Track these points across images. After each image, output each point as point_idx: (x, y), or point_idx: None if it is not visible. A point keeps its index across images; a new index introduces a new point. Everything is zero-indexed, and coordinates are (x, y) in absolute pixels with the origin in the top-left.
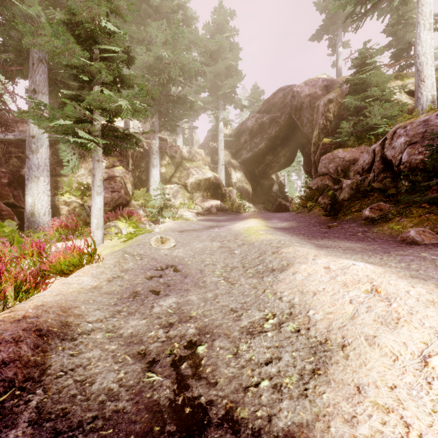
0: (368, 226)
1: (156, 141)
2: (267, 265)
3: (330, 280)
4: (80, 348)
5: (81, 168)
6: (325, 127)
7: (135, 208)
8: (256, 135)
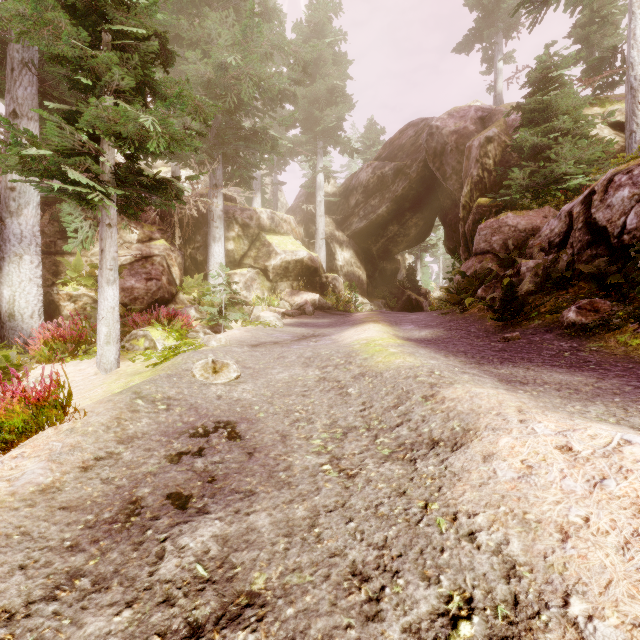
0: (577, 340)
1: (219, 200)
2: (418, 429)
3: (591, 492)
4: None
5: (97, 241)
6: (481, 180)
7: (184, 305)
8: (373, 193)
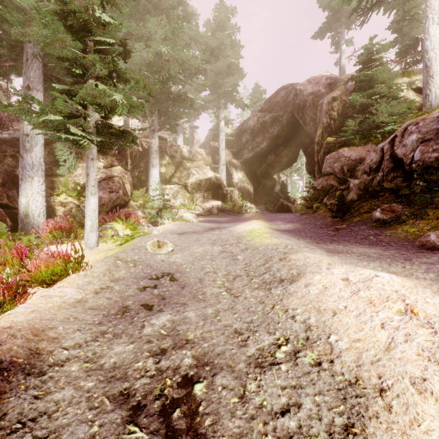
0: (380, 229)
1: (155, 140)
2: (274, 274)
3: (351, 296)
4: (48, 385)
5: (78, 167)
6: (329, 126)
7: (133, 209)
8: (258, 134)
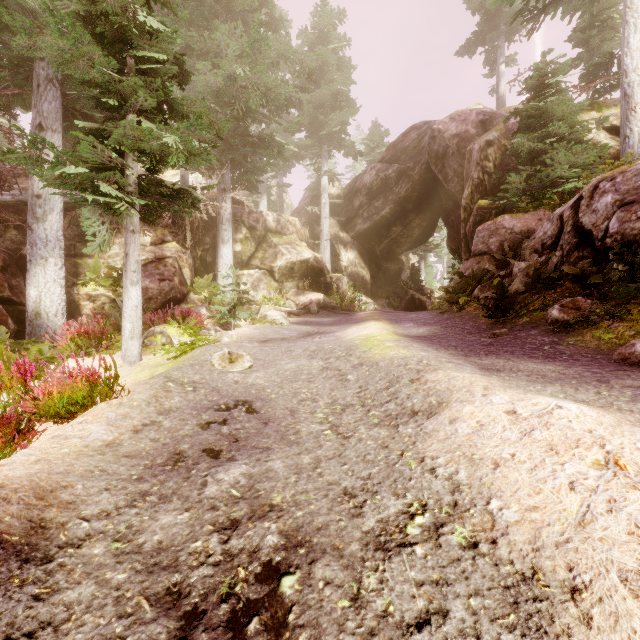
0: (558, 335)
1: (227, 204)
2: (403, 404)
3: (521, 439)
4: (56, 578)
5: (113, 244)
6: (481, 183)
7: (195, 305)
8: (377, 195)
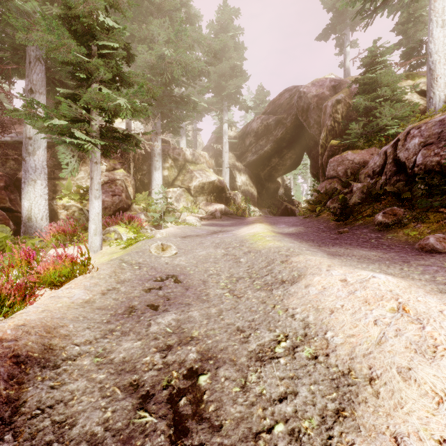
0: (381, 232)
1: (158, 143)
2: (276, 276)
3: (348, 296)
4: (63, 377)
5: (80, 170)
6: (333, 129)
7: (136, 212)
8: (261, 137)
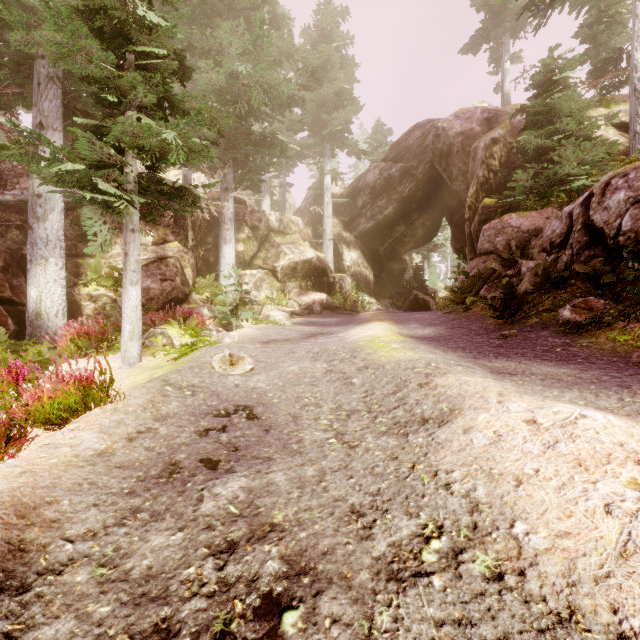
0: (571, 336)
1: (229, 203)
2: (412, 410)
3: (545, 452)
4: (32, 612)
5: (115, 244)
6: (486, 181)
7: (197, 305)
8: (380, 194)
